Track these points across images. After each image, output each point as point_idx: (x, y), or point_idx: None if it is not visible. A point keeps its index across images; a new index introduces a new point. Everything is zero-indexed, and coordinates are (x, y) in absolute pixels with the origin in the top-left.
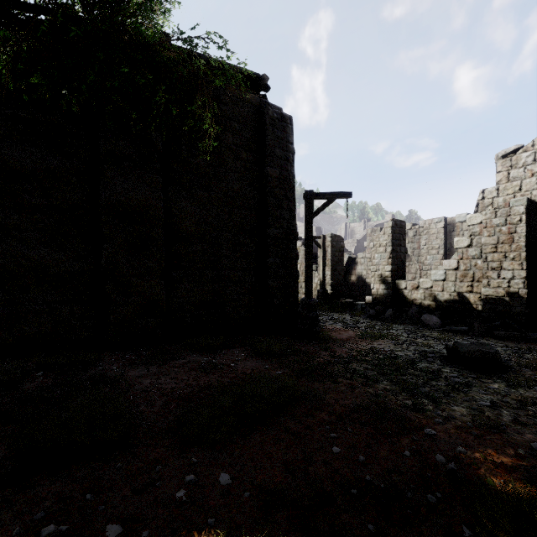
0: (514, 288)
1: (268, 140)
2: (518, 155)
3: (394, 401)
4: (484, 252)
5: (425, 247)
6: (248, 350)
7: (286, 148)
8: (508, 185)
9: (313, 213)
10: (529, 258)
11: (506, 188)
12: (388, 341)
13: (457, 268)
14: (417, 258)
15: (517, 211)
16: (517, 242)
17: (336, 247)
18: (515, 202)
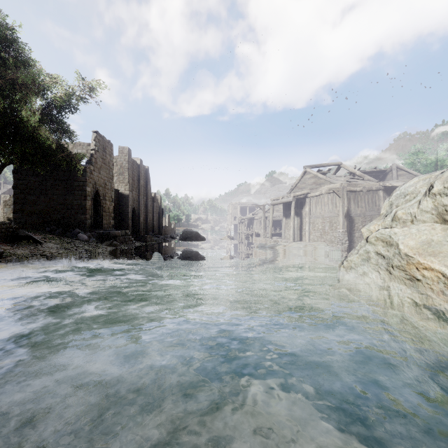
0: None
1: None
2: None
3: None
4: None
5: None
6: None
7: None
8: None
9: None
10: None
11: None
12: None
13: None
14: None
15: None
16: None
17: None
18: None
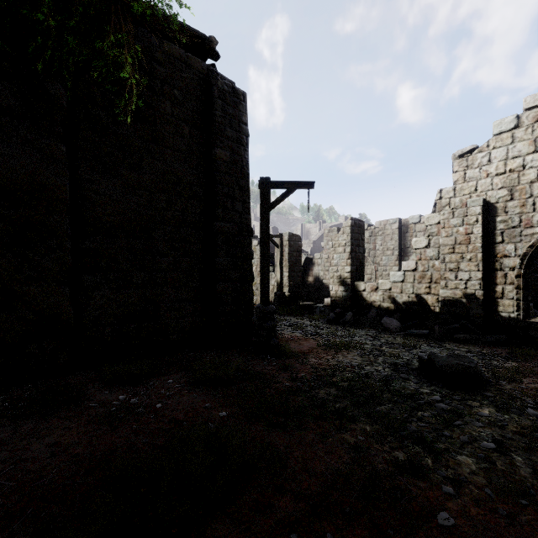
0: (471, 289)
1: (217, 116)
2: (474, 155)
3: (381, 454)
4: (442, 252)
5: (381, 248)
6: (187, 376)
7: (239, 128)
8: (465, 186)
9: (270, 205)
10: (484, 259)
11: (462, 188)
12: (354, 351)
13: (416, 269)
14: (373, 259)
15: (473, 211)
16: (473, 242)
17: (294, 247)
18: (472, 202)
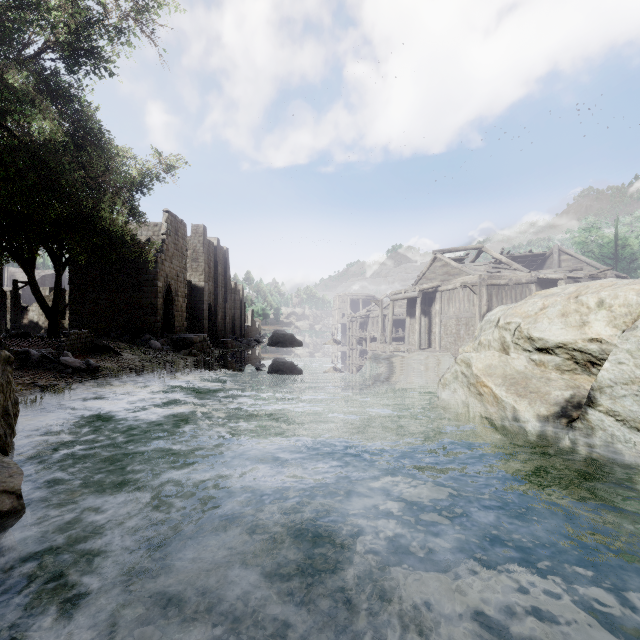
0: None
1: None
2: None
3: None
4: None
5: None
6: None
7: None
8: None
9: (18, 289)
10: None
11: None
12: None
13: None
14: None
15: None
16: None
17: None
18: None
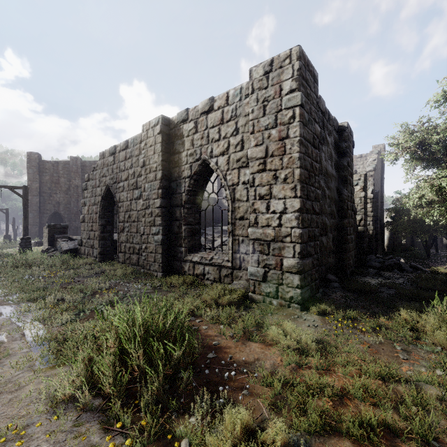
0: None
1: None
2: None
3: None
4: None
5: None
6: None
7: None
8: None
9: None
10: None
11: None
12: None
13: None
14: None
15: None
16: None
17: None
18: None
